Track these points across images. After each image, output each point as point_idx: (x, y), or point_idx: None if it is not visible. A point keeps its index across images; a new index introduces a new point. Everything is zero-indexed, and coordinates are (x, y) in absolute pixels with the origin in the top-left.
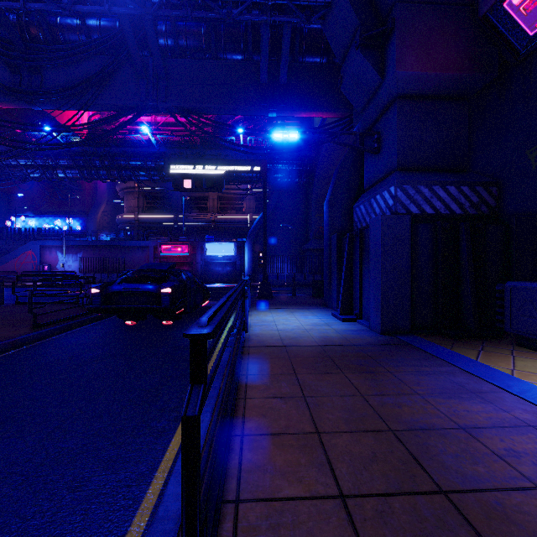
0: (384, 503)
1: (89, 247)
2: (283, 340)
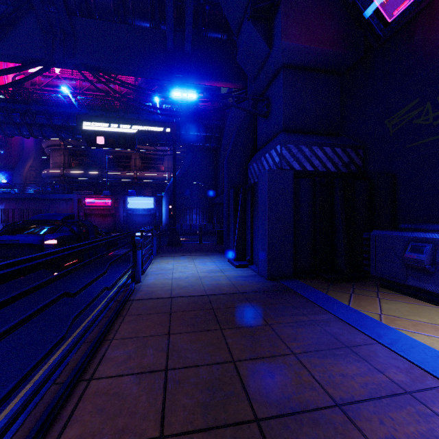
0: None
1: (12, 199)
2: (172, 290)
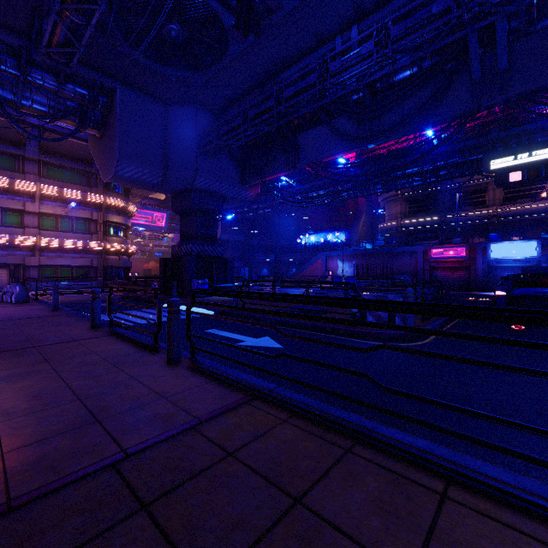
0: None
1: (361, 255)
2: None
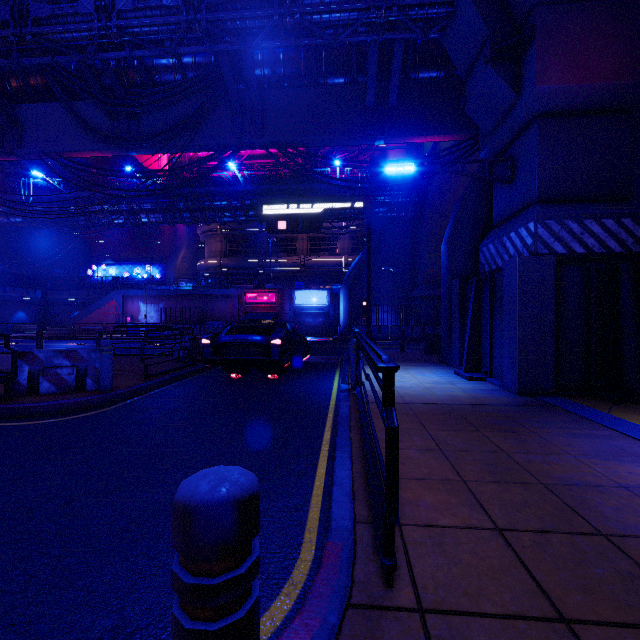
0: (541, 538)
1: (171, 296)
2: (403, 397)
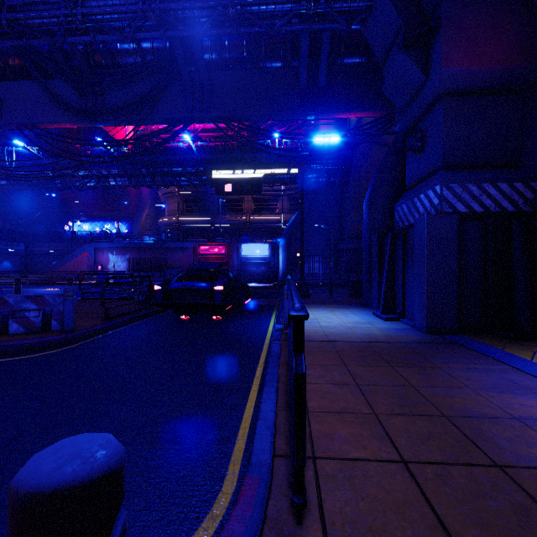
0: (443, 470)
1: (135, 248)
2: (328, 336)
